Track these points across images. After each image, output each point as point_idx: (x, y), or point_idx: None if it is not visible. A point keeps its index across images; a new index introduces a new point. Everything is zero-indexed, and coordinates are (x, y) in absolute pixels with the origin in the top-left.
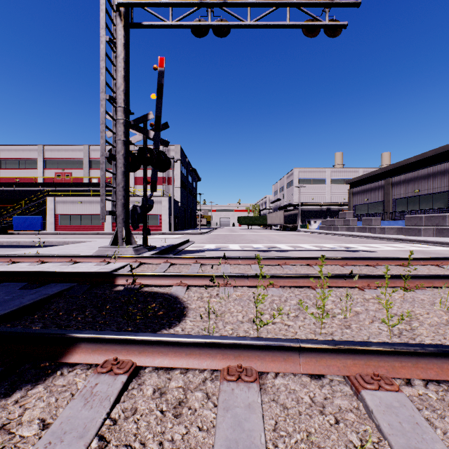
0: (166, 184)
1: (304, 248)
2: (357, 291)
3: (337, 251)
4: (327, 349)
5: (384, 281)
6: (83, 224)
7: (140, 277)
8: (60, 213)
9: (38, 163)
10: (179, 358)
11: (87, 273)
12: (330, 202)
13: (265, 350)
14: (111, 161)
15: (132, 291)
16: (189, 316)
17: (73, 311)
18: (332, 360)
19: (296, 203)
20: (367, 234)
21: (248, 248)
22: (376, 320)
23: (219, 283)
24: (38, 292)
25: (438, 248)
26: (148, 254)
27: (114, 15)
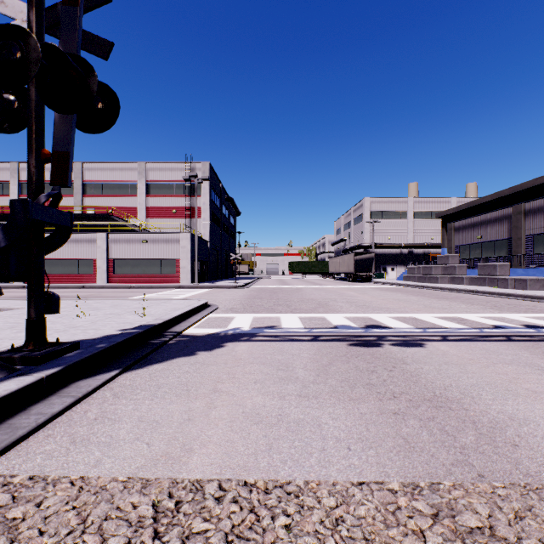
0: (190, 217)
1: (445, 329)
2: None
3: (539, 343)
4: None
5: None
6: (67, 272)
7: None
8: None
9: (10, 187)
10: None
11: None
12: (413, 243)
13: None
14: None
15: None
16: None
17: None
18: None
19: (367, 244)
20: (498, 290)
21: (323, 329)
22: None
23: None
24: None
25: None
26: None
27: None
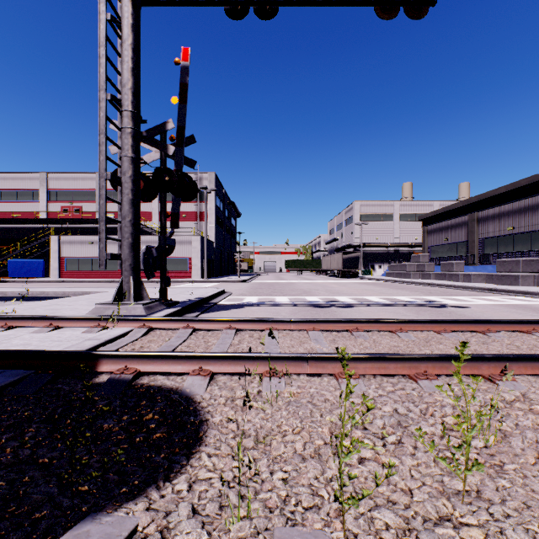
0: (198, 221)
1: (374, 302)
2: (484, 384)
3: (417, 306)
4: None
5: (522, 366)
6: (95, 269)
7: (137, 359)
8: (66, 256)
9: (40, 194)
10: None
11: (52, 353)
12: (399, 242)
13: None
14: (116, 186)
15: (120, 386)
16: (208, 442)
17: (5, 431)
18: None
19: (357, 243)
20: (449, 283)
21: (301, 302)
22: None
23: (263, 369)
24: None
25: None
26: (165, 313)
27: None
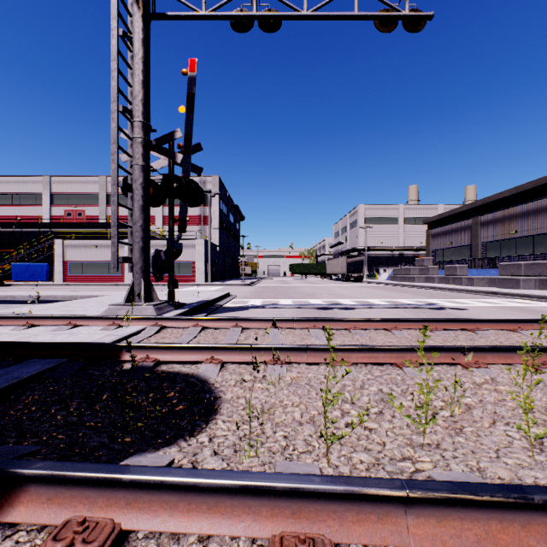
0: (202, 224)
1: (375, 305)
2: (461, 371)
3: (417, 308)
4: (455, 502)
5: (496, 356)
6: (99, 273)
7: (156, 350)
8: (70, 260)
9: (43, 198)
10: (196, 515)
11: (81, 344)
12: (404, 246)
13: (346, 501)
14: (126, 192)
15: (143, 371)
16: (222, 412)
17: (52, 405)
18: (464, 520)
19: (361, 247)
20: (452, 286)
21: (304, 305)
22: (498, 419)
23: (267, 358)
24: (7, 375)
25: (545, 304)
26: (174, 313)
27: (130, 3)
